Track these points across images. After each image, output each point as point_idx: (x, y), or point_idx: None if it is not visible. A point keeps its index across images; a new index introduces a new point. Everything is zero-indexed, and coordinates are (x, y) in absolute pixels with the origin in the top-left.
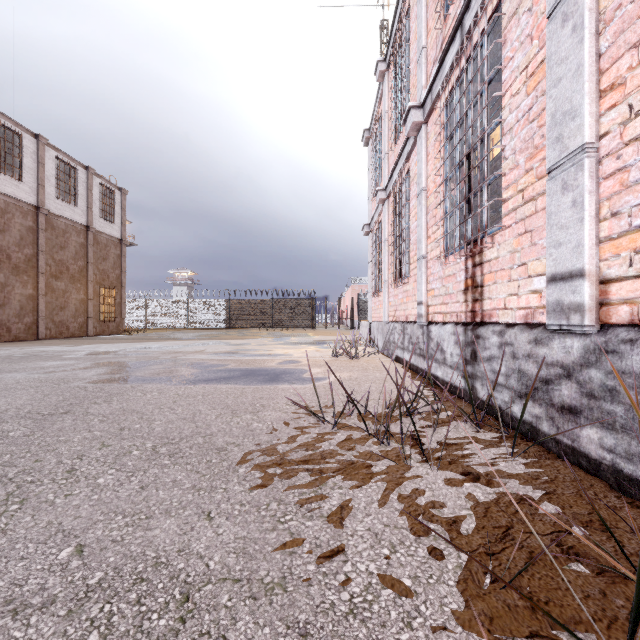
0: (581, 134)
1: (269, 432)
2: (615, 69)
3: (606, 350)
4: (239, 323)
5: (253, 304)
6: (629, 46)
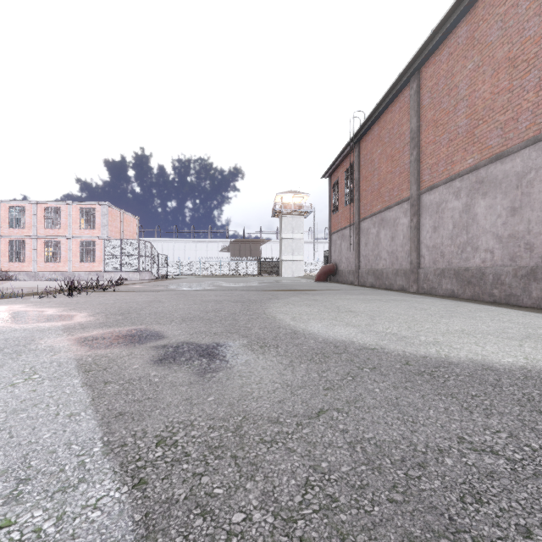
0: (0, 259)
1: None
2: (3, 256)
3: (2, 273)
4: None
5: None
6: (3, 256)
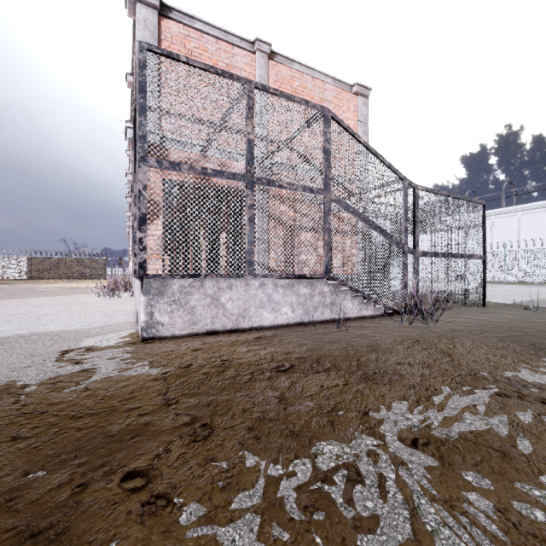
0: None
1: (89, 290)
2: None
3: None
4: (40, 275)
5: (54, 261)
6: None
